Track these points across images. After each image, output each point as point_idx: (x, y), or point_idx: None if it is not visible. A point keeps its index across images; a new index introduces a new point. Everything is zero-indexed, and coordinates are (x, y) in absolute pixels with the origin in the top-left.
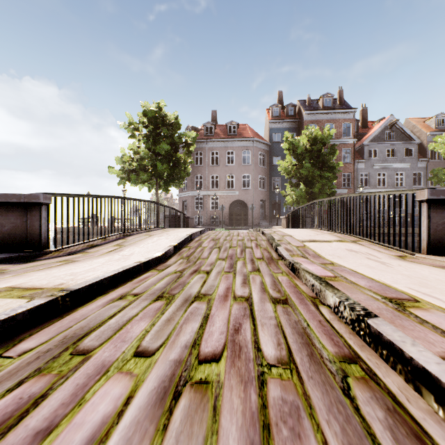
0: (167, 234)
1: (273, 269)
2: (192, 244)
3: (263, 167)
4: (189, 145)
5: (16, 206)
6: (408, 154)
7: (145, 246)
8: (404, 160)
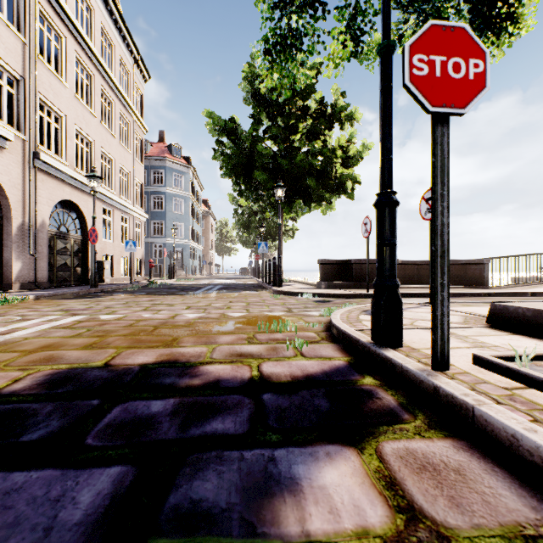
0: None
1: None
2: None
3: None
4: None
5: (473, 265)
6: None
7: None
8: None
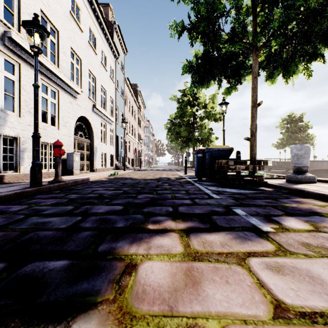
0: None
1: None
2: None
3: None
4: (305, 127)
5: None
6: None
7: None
8: None
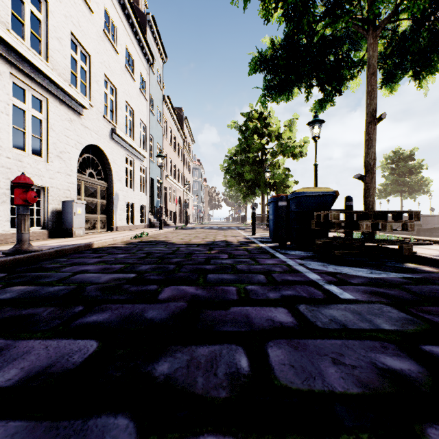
0: None
1: None
2: None
3: None
4: (417, 168)
5: None
6: None
7: None
8: None
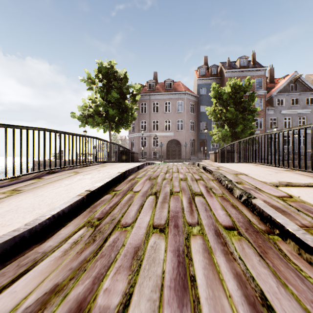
0: (97, 171)
1: None
2: (121, 186)
3: (192, 114)
4: (135, 95)
5: None
6: (309, 102)
7: (46, 194)
8: (306, 107)
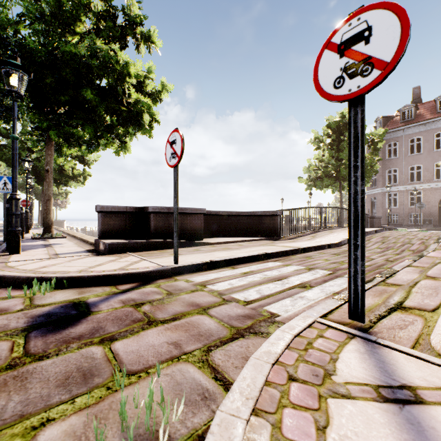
0: (344, 232)
1: (411, 255)
2: None
3: None
4: (376, 143)
5: (268, 216)
6: None
7: (328, 238)
8: None
